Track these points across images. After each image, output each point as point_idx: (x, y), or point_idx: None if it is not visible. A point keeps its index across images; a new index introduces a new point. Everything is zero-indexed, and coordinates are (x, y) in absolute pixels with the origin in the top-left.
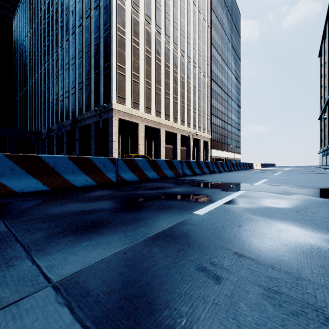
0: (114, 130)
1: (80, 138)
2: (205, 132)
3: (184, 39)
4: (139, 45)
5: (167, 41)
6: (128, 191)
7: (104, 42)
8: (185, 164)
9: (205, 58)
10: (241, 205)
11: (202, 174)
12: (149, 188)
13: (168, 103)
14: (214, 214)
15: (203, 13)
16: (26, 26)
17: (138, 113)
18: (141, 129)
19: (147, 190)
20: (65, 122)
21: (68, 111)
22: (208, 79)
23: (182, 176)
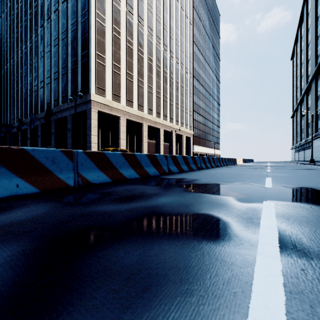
0: (93, 123)
1: (56, 131)
2: (188, 128)
3: (167, 34)
4: (120, 35)
5: (149, 34)
6: (81, 206)
7: (82, 29)
8: (171, 159)
9: (187, 55)
10: None
11: (189, 171)
12: (120, 198)
13: (151, 97)
14: None
15: (186, 10)
16: None
17: (119, 106)
18: (123, 123)
19: (115, 202)
20: (39, 114)
21: (42, 102)
22: (190, 76)
23: (167, 174)
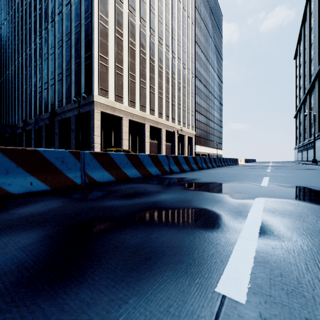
0: (96, 124)
1: (60, 132)
2: (190, 128)
3: (169, 35)
4: (123, 36)
5: (152, 35)
6: (90, 201)
7: (85, 31)
8: (172, 159)
9: (189, 55)
10: (297, 241)
11: (190, 171)
12: (125, 195)
13: (153, 97)
14: (277, 299)
15: (188, 10)
16: (2, 13)
17: (121, 106)
18: (125, 124)
19: (120, 199)
20: (43, 115)
21: (46, 103)
22: (192, 76)
23: (168, 173)
